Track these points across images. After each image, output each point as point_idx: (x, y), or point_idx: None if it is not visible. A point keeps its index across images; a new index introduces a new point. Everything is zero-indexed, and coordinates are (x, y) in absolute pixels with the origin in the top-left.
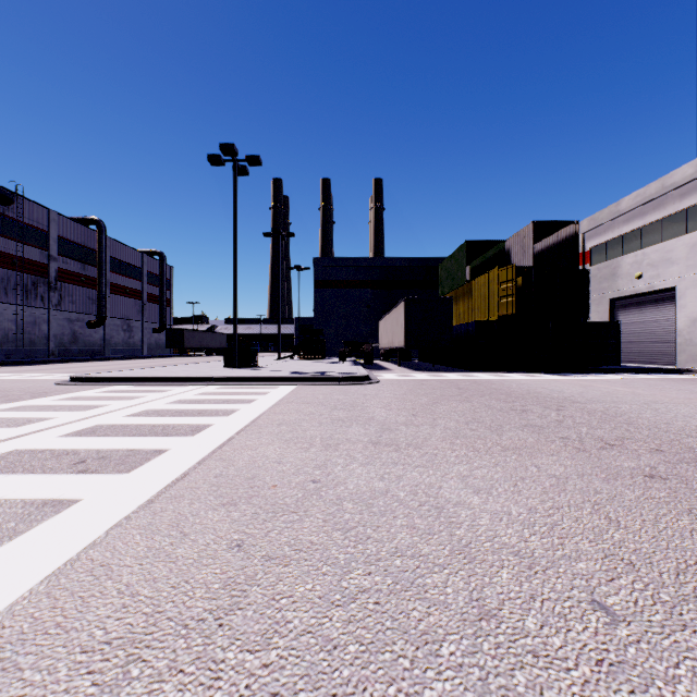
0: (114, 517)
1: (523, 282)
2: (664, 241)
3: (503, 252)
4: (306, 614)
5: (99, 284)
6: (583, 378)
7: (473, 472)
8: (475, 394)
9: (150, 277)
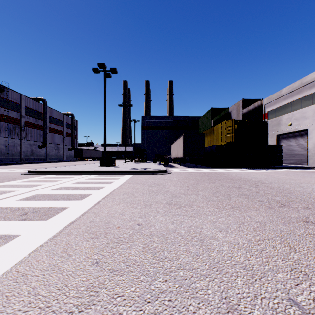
0: (35, 245)
1: (237, 127)
2: (302, 108)
3: (228, 113)
4: (130, 308)
5: (44, 128)
6: (265, 171)
7: (218, 219)
8: (216, 179)
9: (67, 125)
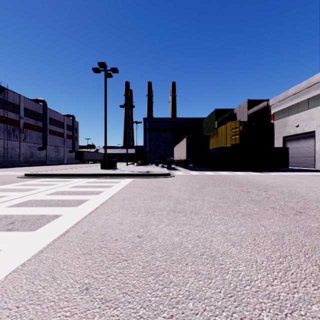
0: (15, 264)
1: (242, 128)
2: (309, 109)
3: (233, 114)
4: None
5: (43, 130)
6: (272, 174)
7: (228, 230)
8: (222, 183)
9: (68, 126)
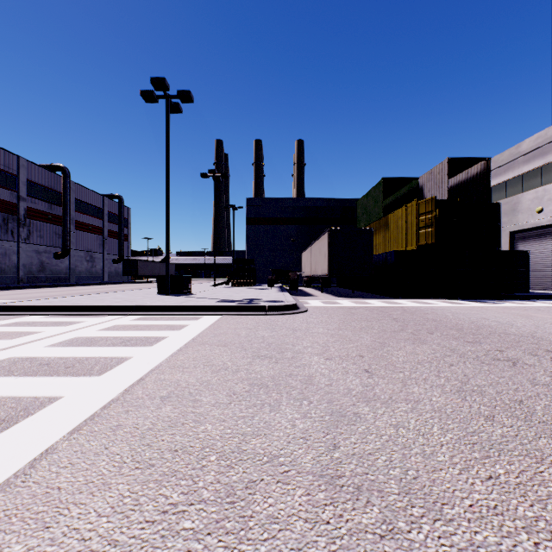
0: None
1: (440, 214)
2: None
3: (416, 188)
4: None
5: (64, 221)
6: (507, 305)
7: None
8: (420, 329)
9: (111, 216)
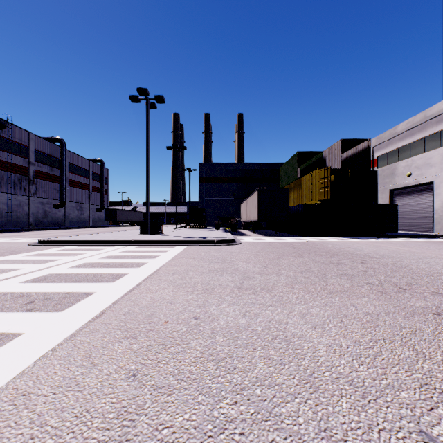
0: (43, 349)
1: (334, 178)
2: (426, 152)
3: (321, 159)
4: None
5: (61, 180)
6: (374, 241)
7: (309, 310)
8: (305, 252)
9: (94, 175)
